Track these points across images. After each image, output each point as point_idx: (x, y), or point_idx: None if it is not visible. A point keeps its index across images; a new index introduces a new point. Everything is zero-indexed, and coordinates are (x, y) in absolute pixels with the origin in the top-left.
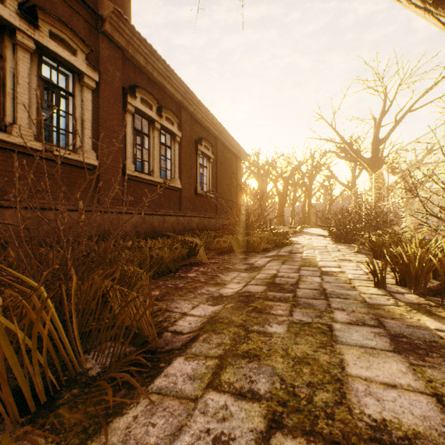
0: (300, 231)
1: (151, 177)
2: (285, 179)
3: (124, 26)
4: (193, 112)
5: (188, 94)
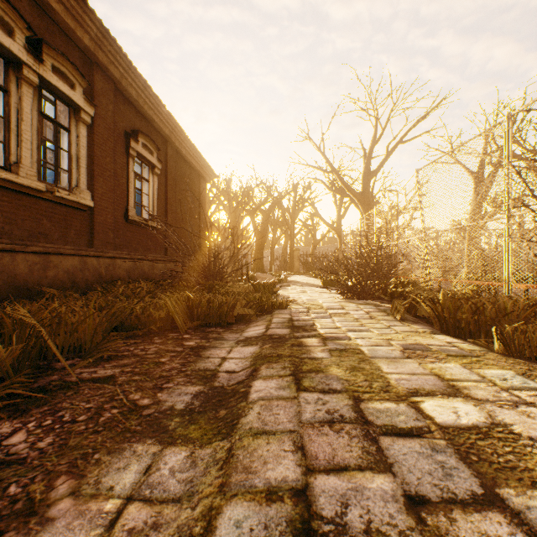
0: (285, 280)
1: (11, 175)
2: (265, 212)
3: None
4: (120, 80)
5: (106, 41)
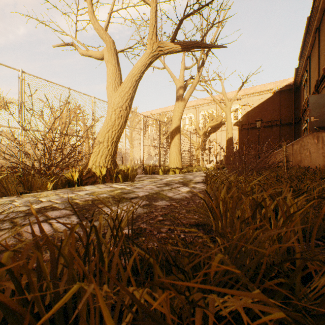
0: None
1: None
2: None
3: None
4: None
5: None
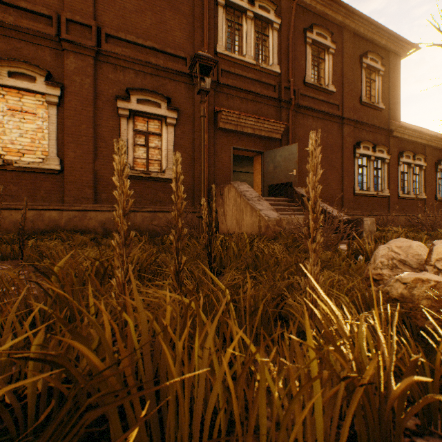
0: None
1: (409, 195)
2: None
3: (401, 128)
4: (434, 145)
5: (431, 138)
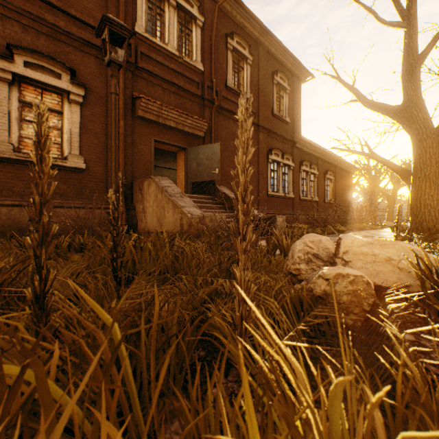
0: None
1: (307, 198)
2: (394, 183)
3: (302, 141)
4: (323, 158)
5: (322, 152)
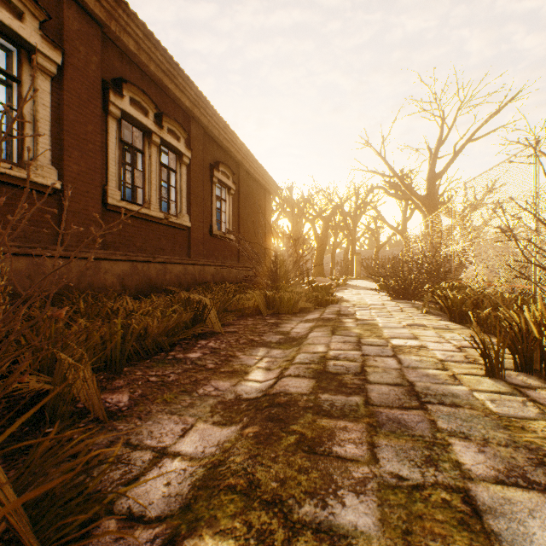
0: (344, 284)
1: (147, 210)
2: (325, 219)
3: None
4: (207, 125)
5: (199, 100)
